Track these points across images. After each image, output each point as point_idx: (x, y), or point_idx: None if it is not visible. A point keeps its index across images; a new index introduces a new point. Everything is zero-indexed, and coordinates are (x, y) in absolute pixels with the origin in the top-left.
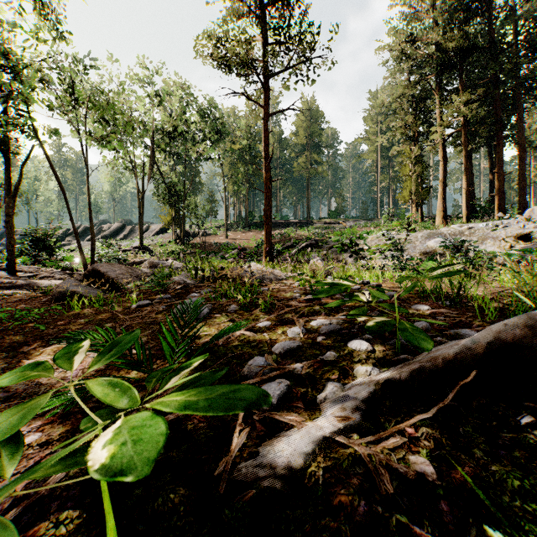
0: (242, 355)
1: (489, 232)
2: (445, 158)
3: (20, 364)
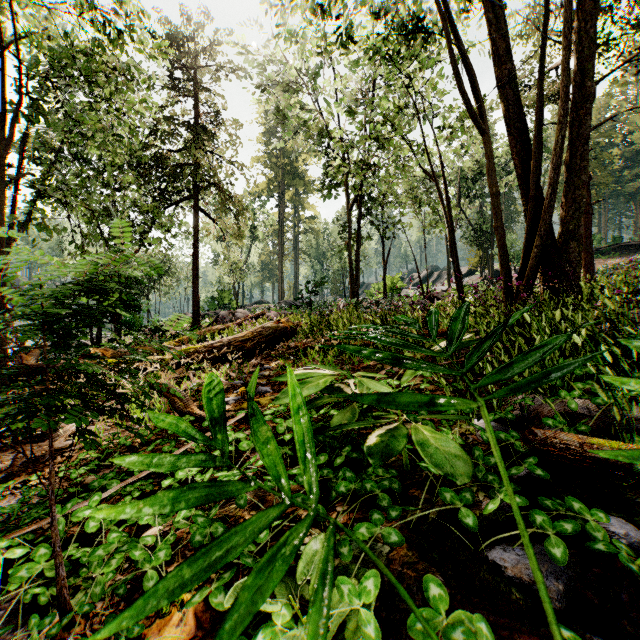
0: None
1: None
2: None
3: None
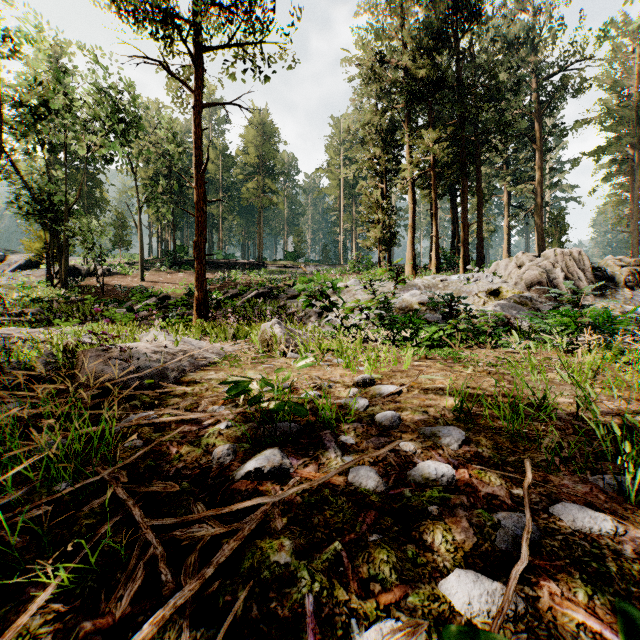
0: None
1: (462, 285)
2: (414, 200)
3: None
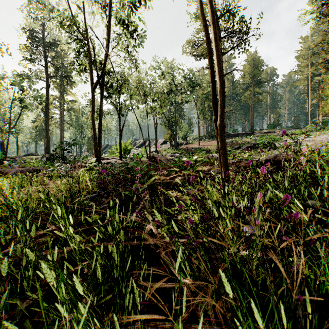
0: (209, 170)
1: None
2: None
3: (155, 173)
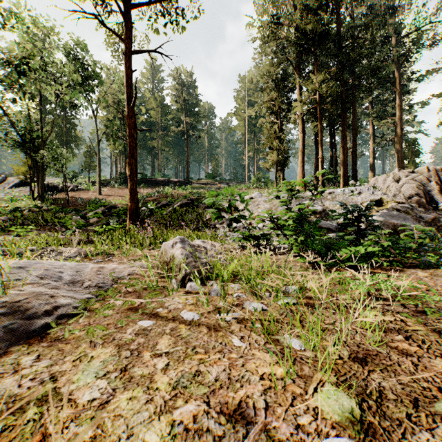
0: None
1: (348, 197)
2: (304, 130)
3: None
